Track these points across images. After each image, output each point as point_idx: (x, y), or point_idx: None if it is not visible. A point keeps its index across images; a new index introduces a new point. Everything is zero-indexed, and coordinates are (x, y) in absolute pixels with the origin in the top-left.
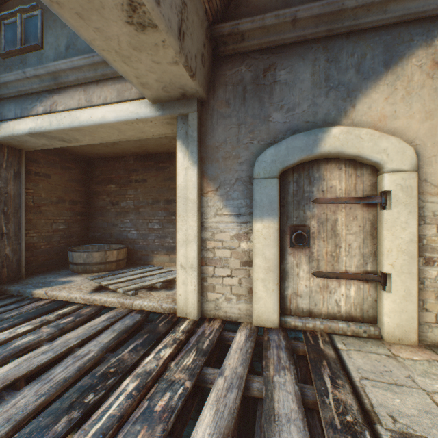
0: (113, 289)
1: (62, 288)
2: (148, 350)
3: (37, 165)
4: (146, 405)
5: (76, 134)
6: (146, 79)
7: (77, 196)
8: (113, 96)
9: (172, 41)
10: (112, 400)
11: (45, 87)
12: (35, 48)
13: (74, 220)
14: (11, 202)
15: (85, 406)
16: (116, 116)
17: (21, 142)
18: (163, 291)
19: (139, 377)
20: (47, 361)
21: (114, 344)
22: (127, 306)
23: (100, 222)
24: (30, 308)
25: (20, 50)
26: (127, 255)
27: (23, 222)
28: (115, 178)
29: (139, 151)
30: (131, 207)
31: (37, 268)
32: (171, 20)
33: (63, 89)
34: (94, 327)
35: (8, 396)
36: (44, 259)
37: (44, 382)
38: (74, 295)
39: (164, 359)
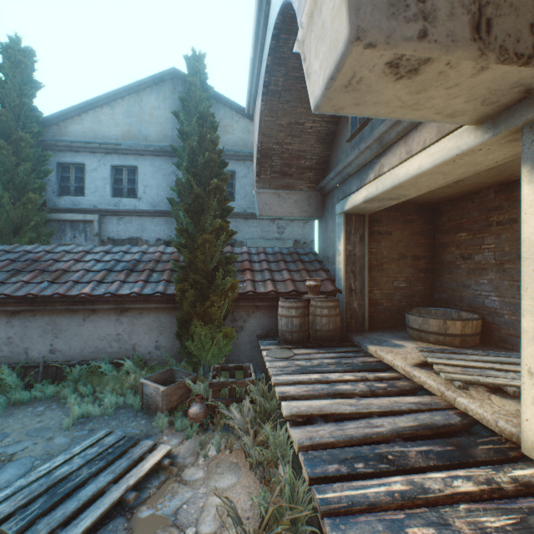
0: (435, 370)
1: (389, 351)
2: (443, 466)
3: (379, 225)
4: (399, 516)
5: (398, 191)
6: (450, 108)
7: (419, 250)
8: (432, 136)
9: (458, 55)
10: (373, 483)
11: (373, 154)
12: (367, 122)
13: (416, 278)
14: (357, 262)
15: (352, 469)
16: (432, 161)
17: (361, 209)
18: (514, 402)
19: (410, 484)
20: (349, 413)
21: (408, 433)
22: (447, 399)
23: (447, 280)
24: (359, 361)
25: (358, 129)
26: (483, 330)
27: (365, 280)
28: (465, 223)
29: (499, 179)
30: (488, 261)
31: (378, 324)
32: (452, 31)
33: (387, 149)
34: (397, 404)
35: (319, 423)
36: (385, 316)
37: (338, 428)
38: (395, 362)
39: (454, 491)
